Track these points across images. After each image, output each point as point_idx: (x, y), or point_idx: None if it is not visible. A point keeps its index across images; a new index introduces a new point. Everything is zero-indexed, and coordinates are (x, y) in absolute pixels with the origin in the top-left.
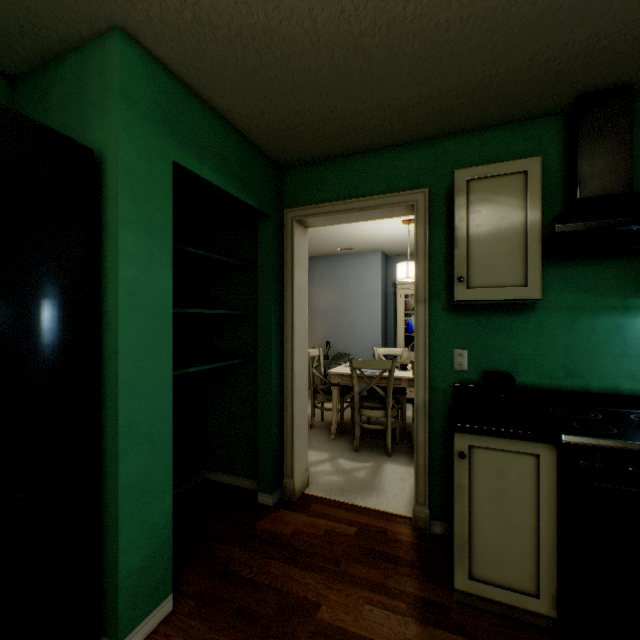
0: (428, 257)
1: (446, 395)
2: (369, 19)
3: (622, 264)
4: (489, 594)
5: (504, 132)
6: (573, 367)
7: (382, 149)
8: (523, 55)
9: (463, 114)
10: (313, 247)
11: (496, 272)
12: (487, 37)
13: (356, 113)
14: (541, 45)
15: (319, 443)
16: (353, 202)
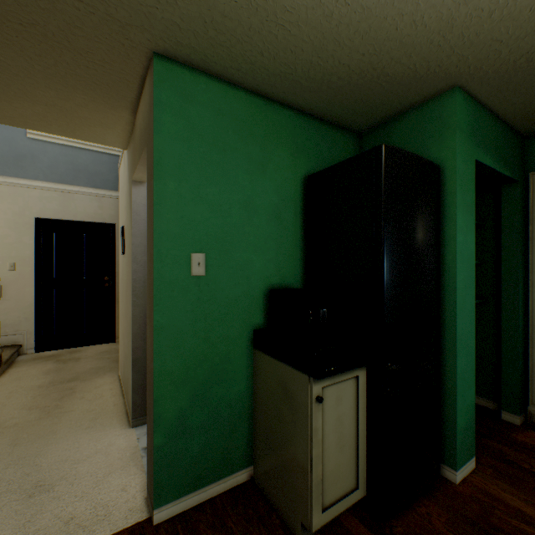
0: None
1: None
2: None
3: None
4: None
5: None
6: None
7: None
8: None
9: None
10: None
11: None
12: None
13: None
14: None
15: None
16: None
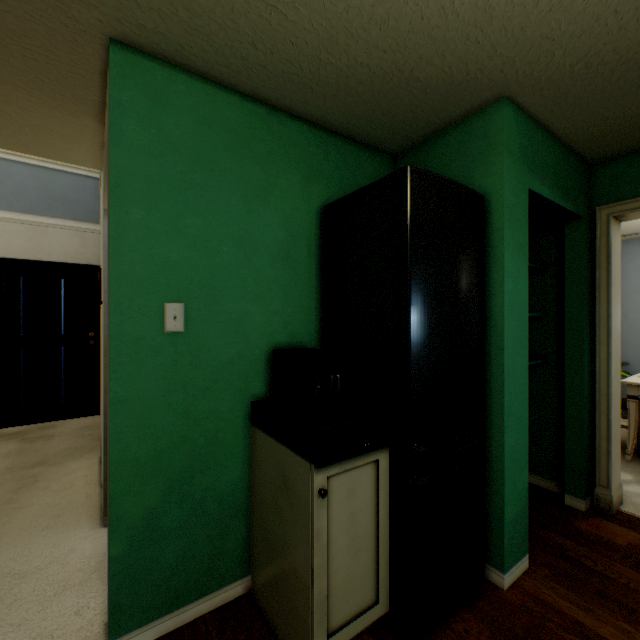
0: None
1: None
2: None
3: None
4: None
5: None
6: None
7: None
8: None
9: None
10: None
11: None
12: None
13: None
14: None
15: None
16: None
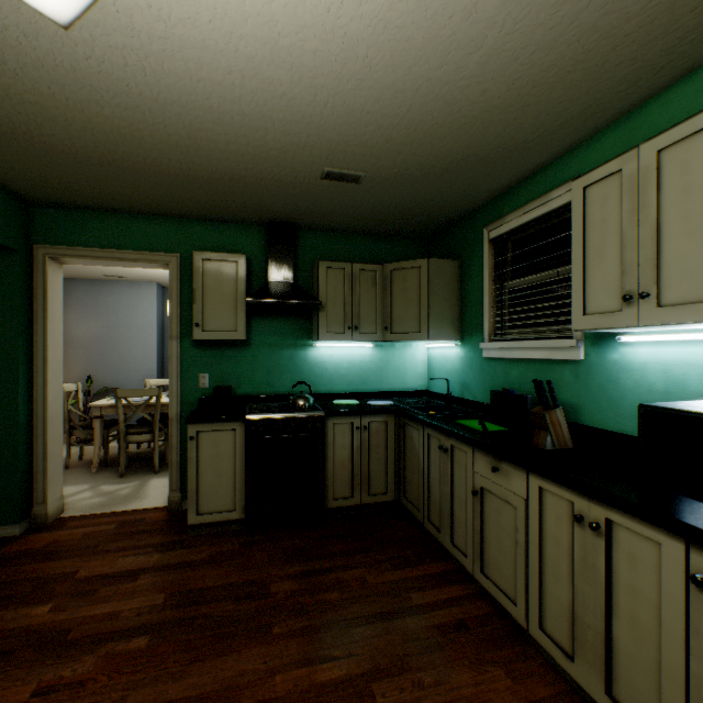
0: (181, 305)
1: (195, 407)
2: (120, 156)
3: (295, 321)
4: (210, 520)
5: (233, 228)
6: (271, 380)
7: (143, 214)
8: (229, 198)
9: (203, 212)
10: (69, 269)
11: (221, 322)
12: (204, 185)
13: (115, 191)
14: (237, 197)
15: (78, 479)
16: (115, 252)
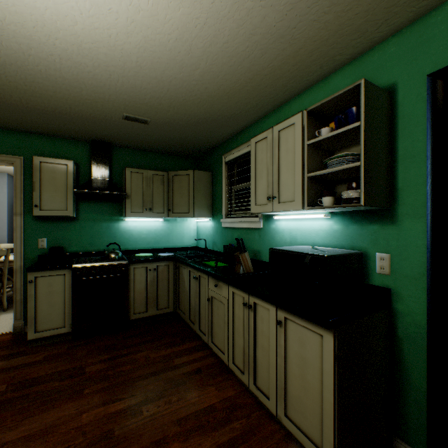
0: (24, 192)
1: (35, 261)
2: None
3: (111, 204)
4: (45, 335)
5: (66, 142)
6: (94, 242)
7: None
8: (60, 123)
9: (41, 130)
10: None
11: (55, 204)
12: (40, 114)
13: None
14: (66, 123)
15: None
16: None
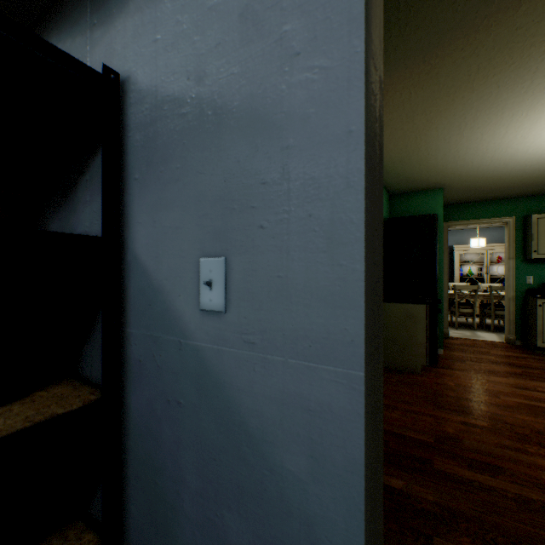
0: (514, 242)
1: (522, 293)
2: (516, 184)
3: None
4: None
5: None
6: None
7: (492, 200)
8: None
9: (533, 194)
10: None
11: None
12: None
13: (492, 195)
14: None
15: None
16: (478, 220)
